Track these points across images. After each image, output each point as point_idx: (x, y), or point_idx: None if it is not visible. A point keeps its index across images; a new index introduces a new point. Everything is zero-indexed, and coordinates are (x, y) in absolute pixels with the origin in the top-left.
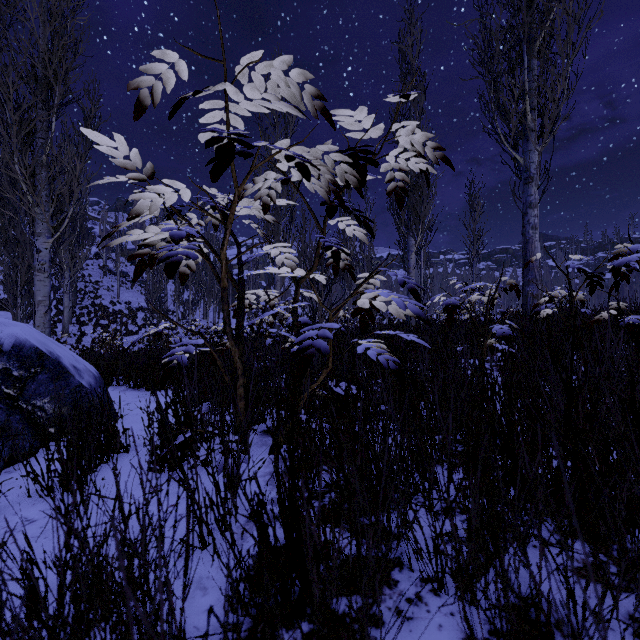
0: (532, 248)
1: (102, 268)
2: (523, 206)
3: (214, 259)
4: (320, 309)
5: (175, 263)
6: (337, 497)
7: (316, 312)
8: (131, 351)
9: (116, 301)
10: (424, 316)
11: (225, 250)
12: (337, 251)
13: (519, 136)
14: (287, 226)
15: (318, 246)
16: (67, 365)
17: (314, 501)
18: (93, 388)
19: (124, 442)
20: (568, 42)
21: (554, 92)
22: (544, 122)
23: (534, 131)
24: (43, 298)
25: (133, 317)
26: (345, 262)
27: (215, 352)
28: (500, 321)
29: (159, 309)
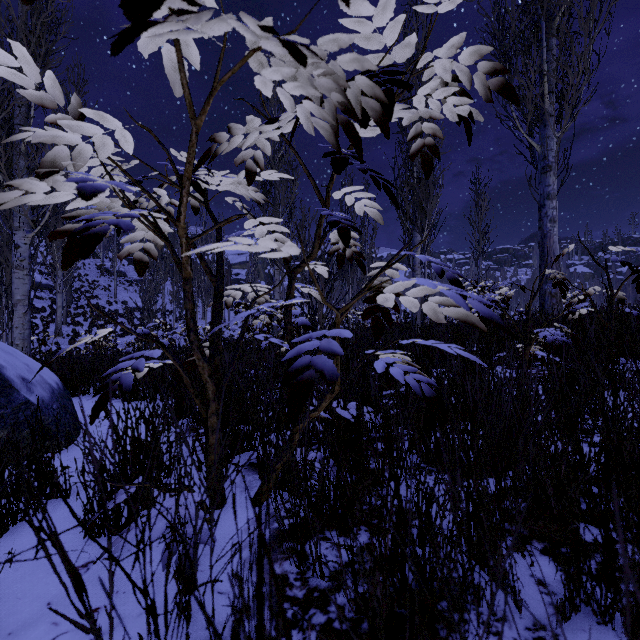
0: (550, 243)
1: (99, 267)
2: (540, 197)
3: (212, 258)
4: (321, 309)
5: (94, 235)
6: (350, 607)
7: (316, 312)
8: (109, 356)
9: (113, 301)
10: (500, 319)
11: (183, 221)
12: (346, 227)
13: (535, 122)
14: (286, 223)
15: (319, 224)
16: (12, 377)
17: (313, 611)
18: (46, 404)
19: (70, 479)
20: (591, 18)
21: (575, 73)
22: (564, 105)
23: (552, 116)
24: (22, 297)
25: (129, 317)
26: (353, 249)
27: (180, 366)
28: (543, 323)
29: (149, 309)
